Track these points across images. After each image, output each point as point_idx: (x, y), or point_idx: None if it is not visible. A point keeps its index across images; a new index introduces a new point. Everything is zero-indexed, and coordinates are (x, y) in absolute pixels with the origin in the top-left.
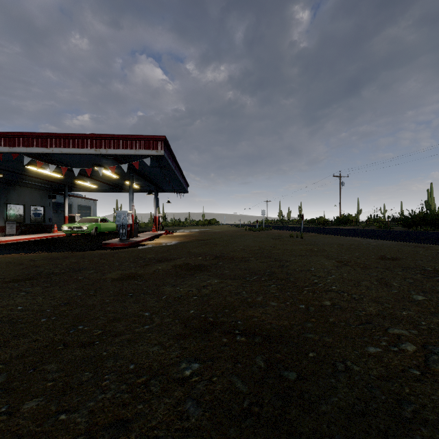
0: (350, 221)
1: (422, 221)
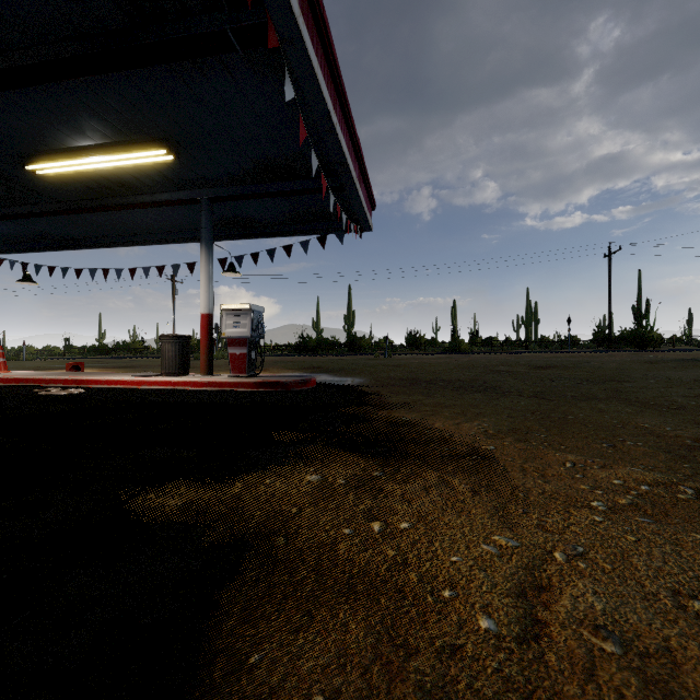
0: None
1: (319, 345)
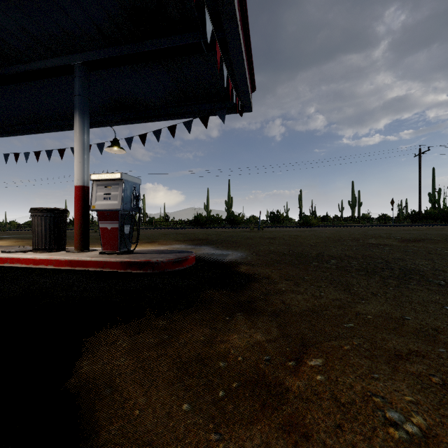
0: None
1: (207, 221)
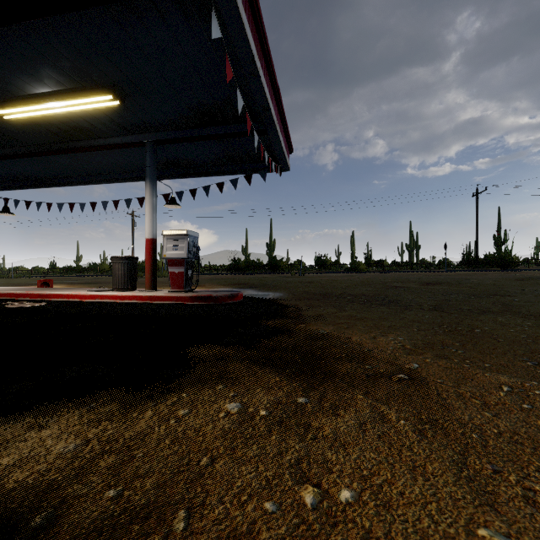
0: (159, 267)
1: (247, 266)
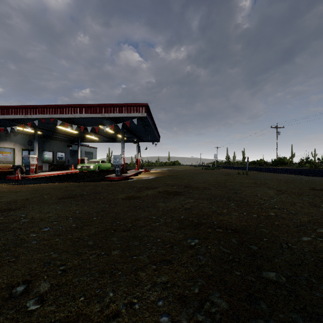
0: (285, 162)
1: None
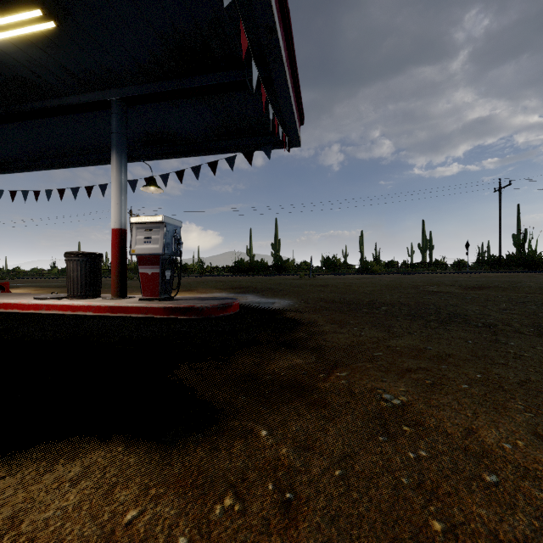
0: None
1: (250, 267)
